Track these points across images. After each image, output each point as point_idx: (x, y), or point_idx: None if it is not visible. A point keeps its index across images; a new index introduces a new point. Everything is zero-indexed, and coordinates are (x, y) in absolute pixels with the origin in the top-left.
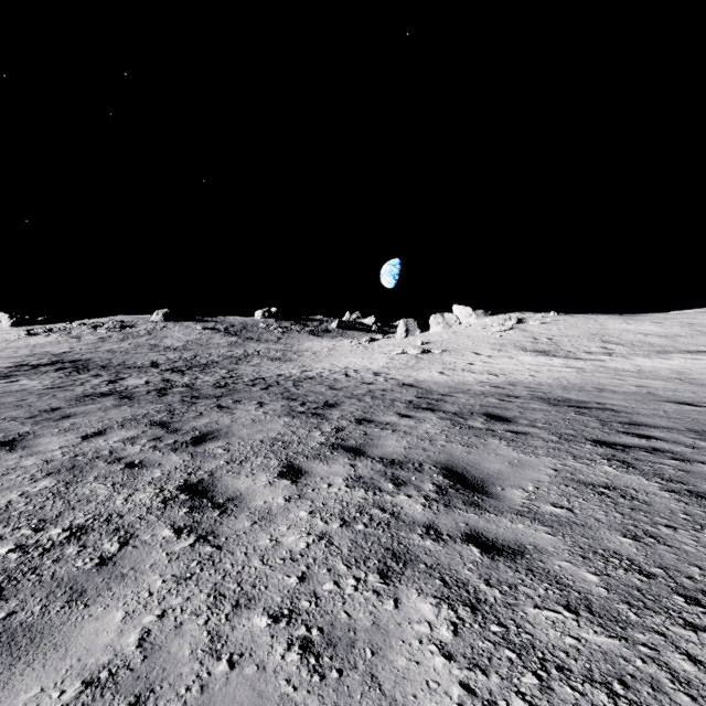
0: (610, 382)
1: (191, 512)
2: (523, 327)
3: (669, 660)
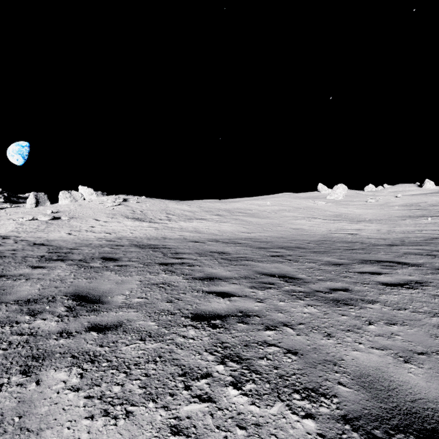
0: (169, 234)
1: None
2: (127, 204)
3: (176, 340)
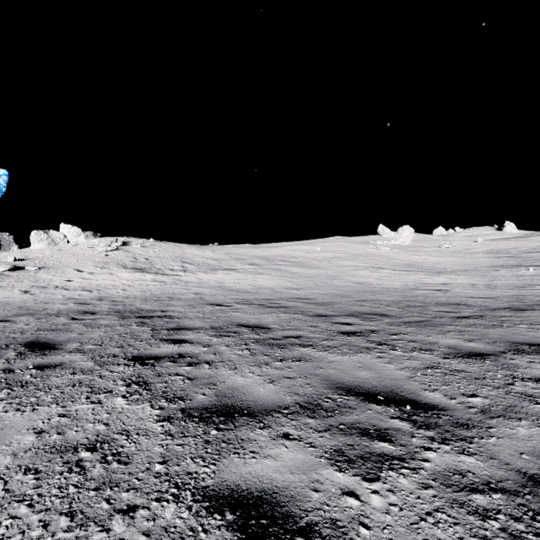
0: (180, 291)
1: None
2: (127, 248)
3: None
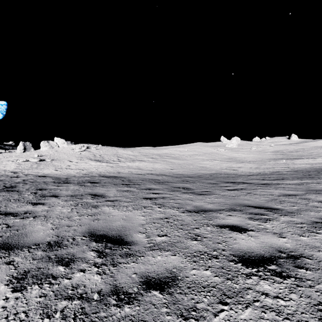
0: (121, 170)
1: (16, 216)
2: (89, 150)
3: (139, 202)
